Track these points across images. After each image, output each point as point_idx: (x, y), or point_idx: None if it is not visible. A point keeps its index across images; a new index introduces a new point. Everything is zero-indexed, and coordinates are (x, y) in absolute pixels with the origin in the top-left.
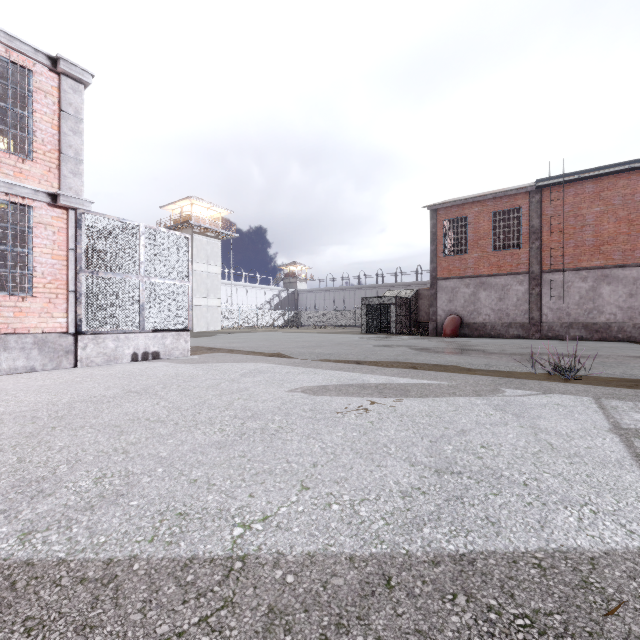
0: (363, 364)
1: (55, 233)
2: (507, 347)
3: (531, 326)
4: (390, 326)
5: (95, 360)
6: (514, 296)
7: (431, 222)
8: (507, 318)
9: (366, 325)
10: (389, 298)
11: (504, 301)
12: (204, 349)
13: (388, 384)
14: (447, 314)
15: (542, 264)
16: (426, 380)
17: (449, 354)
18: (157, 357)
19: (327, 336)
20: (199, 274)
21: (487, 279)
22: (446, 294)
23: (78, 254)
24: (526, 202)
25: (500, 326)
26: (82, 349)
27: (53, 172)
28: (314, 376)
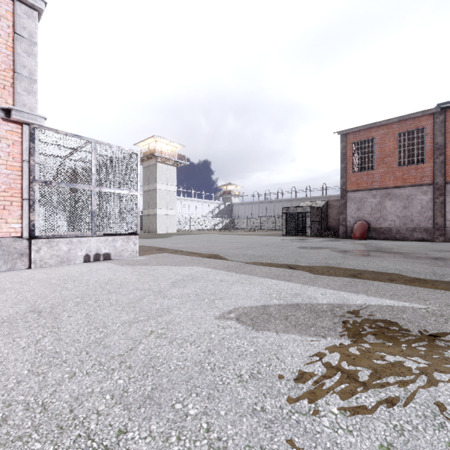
0: (296, 269)
1: (9, 146)
2: (425, 250)
3: (435, 230)
4: (306, 230)
5: (49, 261)
6: (418, 204)
7: (341, 145)
8: (411, 223)
9: (286, 229)
10: (305, 207)
11: (408, 209)
12: (154, 249)
13: (344, 306)
14: (355, 220)
15: (446, 176)
16: (388, 299)
17: (377, 258)
18: (108, 258)
19: (255, 238)
20: (161, 192)
21: (392, 190)
22: (355, 203)
23: (31, 165)
24: (430, 123)
25: (405, 230)
26: (36, 252)
27: (7, 89)
28: (249, 287)
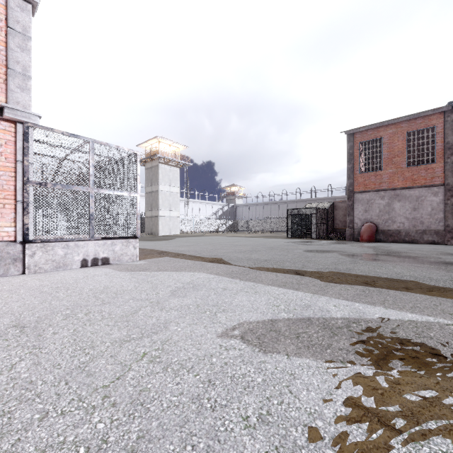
0: (304, 275)
1: (2, 145)
2: (438, 254)
3: (446, 233)
4: (311, 232)
5: (44, 267)
6: (428, 206)
7: (348, 144)
8: (421, 225)
9: (291, 231)
10: (310, 209)
11: (418, 210)
12: (155, 253)
13: (361, 321)
14: (363, 222)
15: None
16: (409, 312)
17: (388, 263)
18: (106, 262)
19: (260, 240)
20: (164, 193)
21: (401, 191)
22: (362, 205)
23: (25, 166)
24: (441, 121)
25: (414, 233)
26: (30, 257)
27: None
28: (255, 297)
